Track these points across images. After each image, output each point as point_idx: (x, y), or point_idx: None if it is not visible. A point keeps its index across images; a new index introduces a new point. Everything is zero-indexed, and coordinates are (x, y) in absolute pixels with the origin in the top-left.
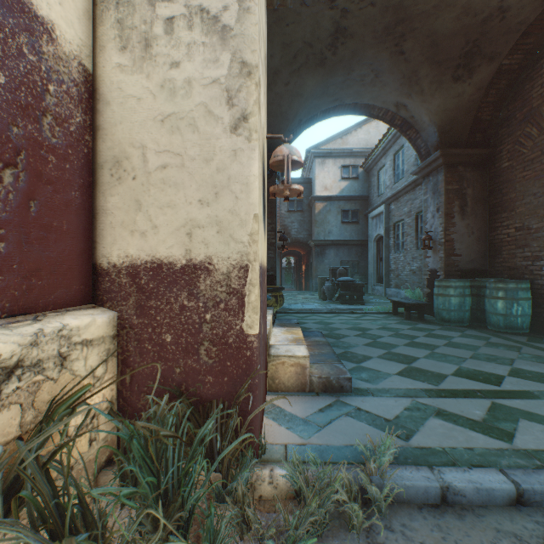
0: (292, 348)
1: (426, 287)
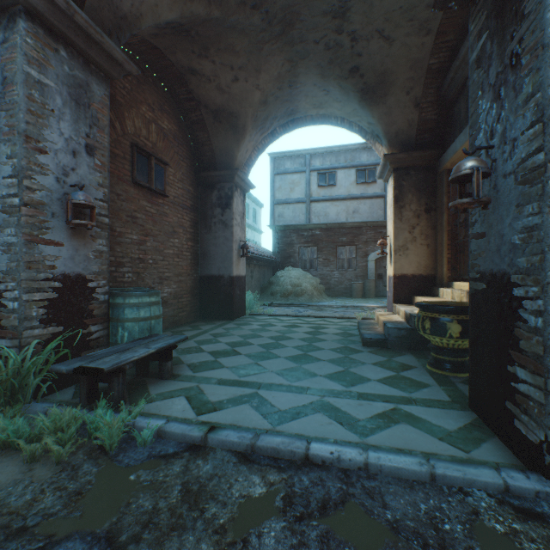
0: (383, 313)
1: (43, 324)
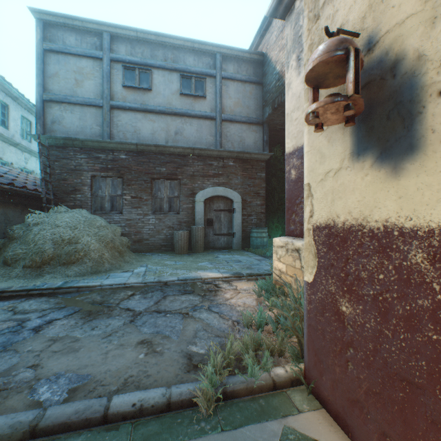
0: None
1: None
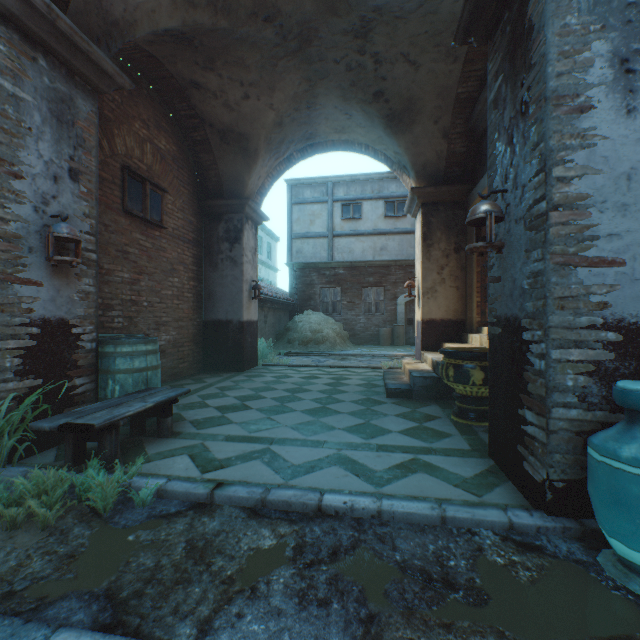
0: (410, 361)
1: (19, 376)
